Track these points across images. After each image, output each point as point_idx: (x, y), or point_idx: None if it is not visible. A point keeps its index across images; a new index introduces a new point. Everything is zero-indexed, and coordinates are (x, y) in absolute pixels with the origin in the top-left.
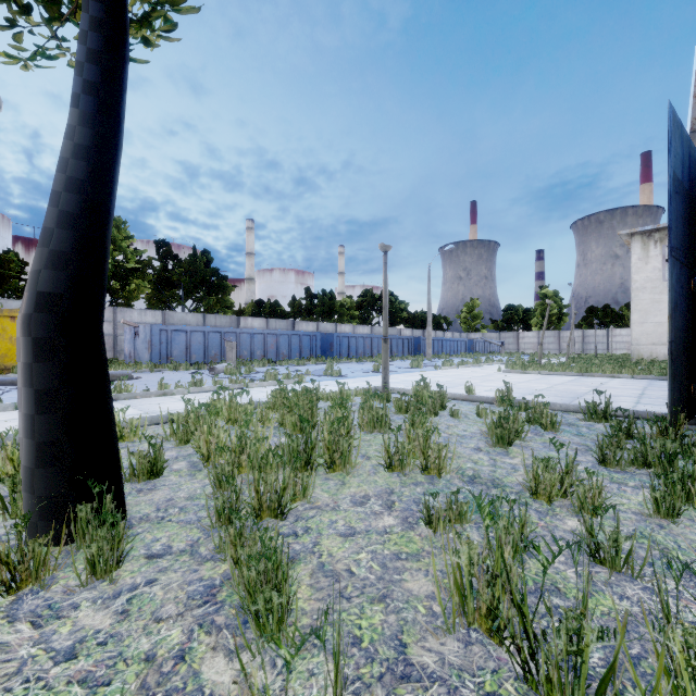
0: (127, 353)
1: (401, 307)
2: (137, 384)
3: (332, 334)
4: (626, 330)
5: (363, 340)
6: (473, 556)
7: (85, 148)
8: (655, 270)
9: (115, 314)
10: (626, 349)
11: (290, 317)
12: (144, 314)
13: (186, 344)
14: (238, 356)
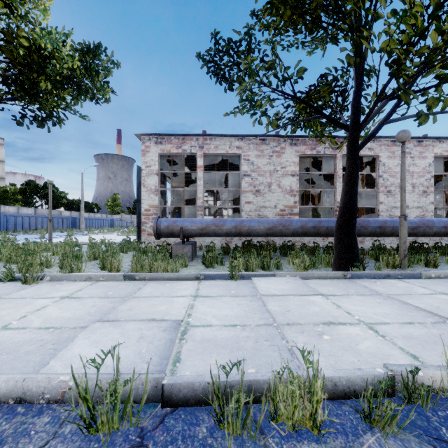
0: None
1: (62, 195)
2: None
3: None
4: None
5: (29, 219)
6: (68, 252)
7: None
8: None
9: None
10: None
11: None
12: None
13: None
14: None
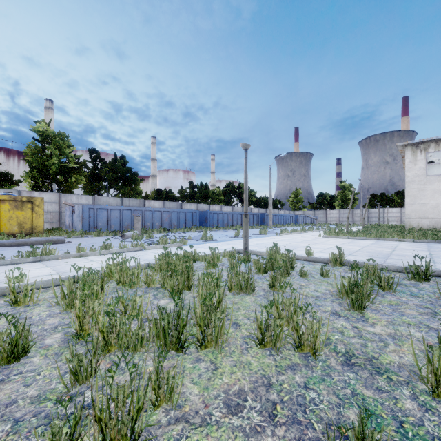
0: (67, 224)
1: (252, 194)
2: (66, 247)
3: (206, 211)
4: (396, 209)
5: (227, 216)
6: None
7: None
8: (420, 169)
9: (60, 198)
10: (396, 221)
11: (179, 200)
12: (80, 198)
13: (107, 218)
14: (143, 226)
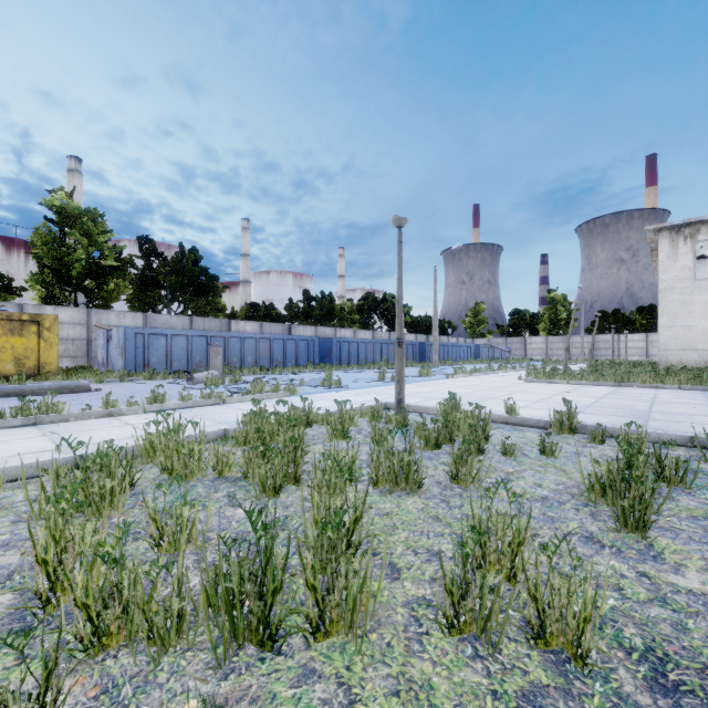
0: (100, 360)
1: (404, 311)
2: (90, 398)
3: (331, 339)
4: (638, 335)
5: (365, 346)
6: None
7: None
8: (684, 268)
9: (89, 316)
10: (638, 355)
11: (287, 320)
12: (122, 317)
13: (166, 349)
14: (227, 363)
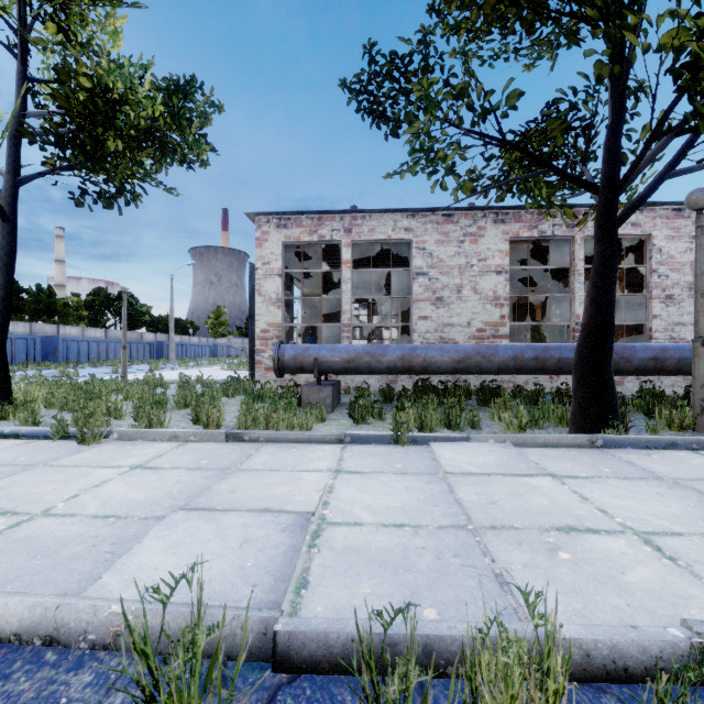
0: None
1: (143, 310)
2: None
3: (56, 337)
4: None
5: (97, 345)
6: (147, 396)
7: (4, 286)
8: None
9: None
10: None
11: None
12: None
13: None
14: None
